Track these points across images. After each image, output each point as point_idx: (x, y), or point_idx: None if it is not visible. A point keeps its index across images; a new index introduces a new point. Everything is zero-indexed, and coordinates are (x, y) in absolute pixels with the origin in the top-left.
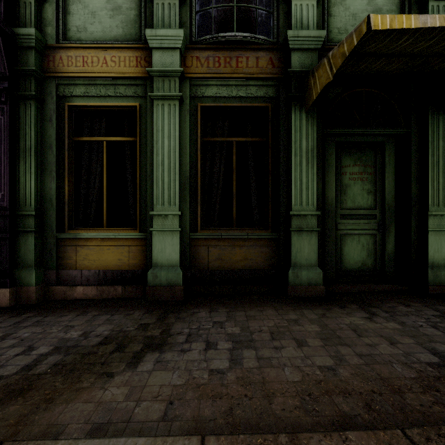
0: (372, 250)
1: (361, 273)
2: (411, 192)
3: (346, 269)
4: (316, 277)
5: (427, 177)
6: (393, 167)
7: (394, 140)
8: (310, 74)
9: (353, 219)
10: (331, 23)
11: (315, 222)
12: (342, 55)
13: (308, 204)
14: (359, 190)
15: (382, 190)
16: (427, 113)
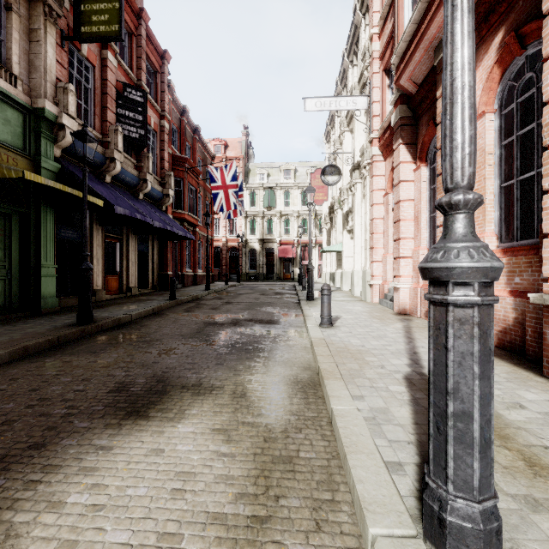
0: (2, 292)
1: None
2: (31, 251)
3: None
4: None
5: (41, 244)
6: (19, 233)
7: (19, 215)
8: None
9: None
10: None
11: None
12: (3, 173)
13: None
14: None
15: (10, 248)
16: (41, 204)
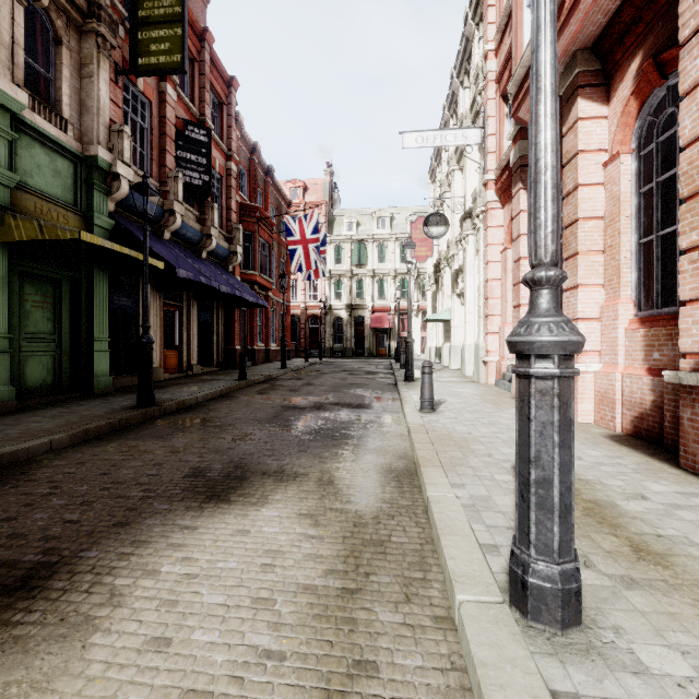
0: (52, 369)
1: (43, 389)
2: (82, 323)
3: (29, 387)
4: (10, 393)
5: (93, 313)
6: (69, 302)
7: (69, 280)
8: (10, 215)
9: (36, 342)
10: (18, 163)
11: (7, 345)
12: (57, 235)
13: (0, 328)
14: (41, 317)
15: (60, 319)
16: (93, 268)
